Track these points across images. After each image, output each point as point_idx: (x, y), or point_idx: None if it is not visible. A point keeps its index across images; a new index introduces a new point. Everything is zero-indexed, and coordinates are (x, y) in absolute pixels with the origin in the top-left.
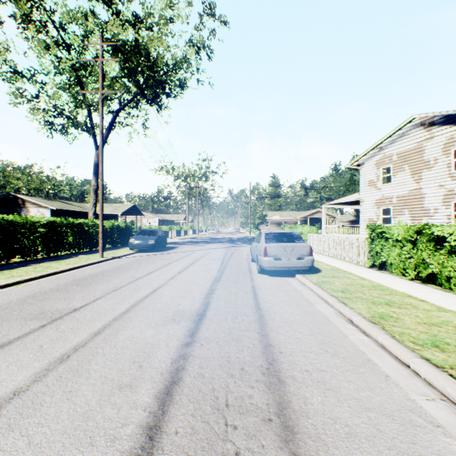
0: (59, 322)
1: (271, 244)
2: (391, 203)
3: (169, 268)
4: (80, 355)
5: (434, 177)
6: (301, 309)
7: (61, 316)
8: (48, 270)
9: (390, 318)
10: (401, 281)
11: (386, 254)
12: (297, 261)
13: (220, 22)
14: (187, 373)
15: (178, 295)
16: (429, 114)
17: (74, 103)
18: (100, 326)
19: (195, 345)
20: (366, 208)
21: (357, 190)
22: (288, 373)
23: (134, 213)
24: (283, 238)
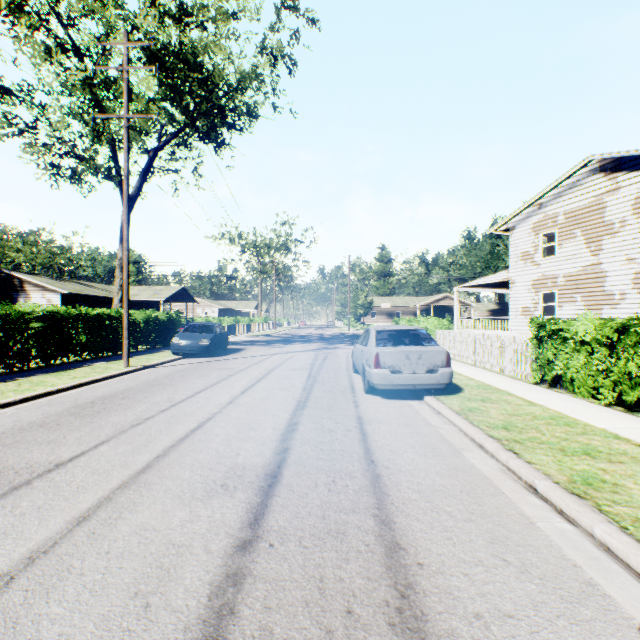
0: (22, 493)
1: (385, 348)
2: (556, 285)
3: (227, 385)
4: (34, 575)
5: (620, 247)
6: (442, 463)
7: (30, 480)
8: (37, 388)
9: (602, 485)
10: (593, 408)
11: (564, 363)
12: (427, 375)
13: (306, 20)
14: (237, 627)
15: (237, 434)
16: (614, 154)
17: (90, 137)
18: (91, 502)
19: (259, 547)
20: (519, 292)
21: (501, 267)
22: (441, 624)
23: (183, 299)
24: (405, 338)
